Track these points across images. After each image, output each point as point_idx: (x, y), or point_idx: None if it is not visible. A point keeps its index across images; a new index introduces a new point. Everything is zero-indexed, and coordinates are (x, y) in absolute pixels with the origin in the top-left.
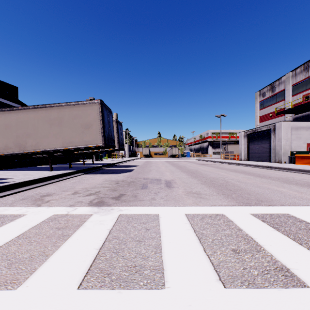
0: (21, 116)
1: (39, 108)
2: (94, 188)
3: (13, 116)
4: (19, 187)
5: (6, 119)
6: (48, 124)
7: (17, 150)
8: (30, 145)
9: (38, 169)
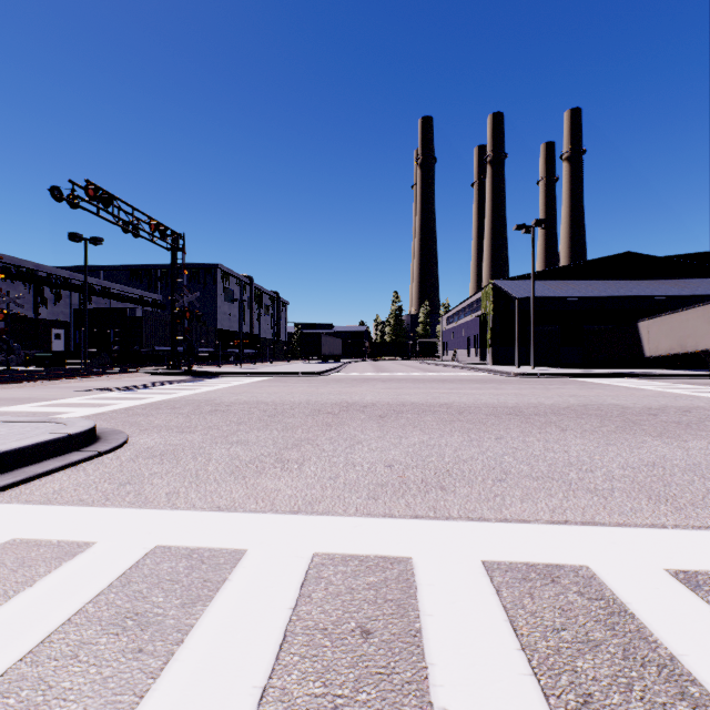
0: (682, 317)
1: (697, 307)
2: (704, 382)
3: (676, 318)
4: (655, 377)
5: (670, 322)
6: (705, 322)
7: (678, 350)
8: (689, 345)
9: (706, 371)
